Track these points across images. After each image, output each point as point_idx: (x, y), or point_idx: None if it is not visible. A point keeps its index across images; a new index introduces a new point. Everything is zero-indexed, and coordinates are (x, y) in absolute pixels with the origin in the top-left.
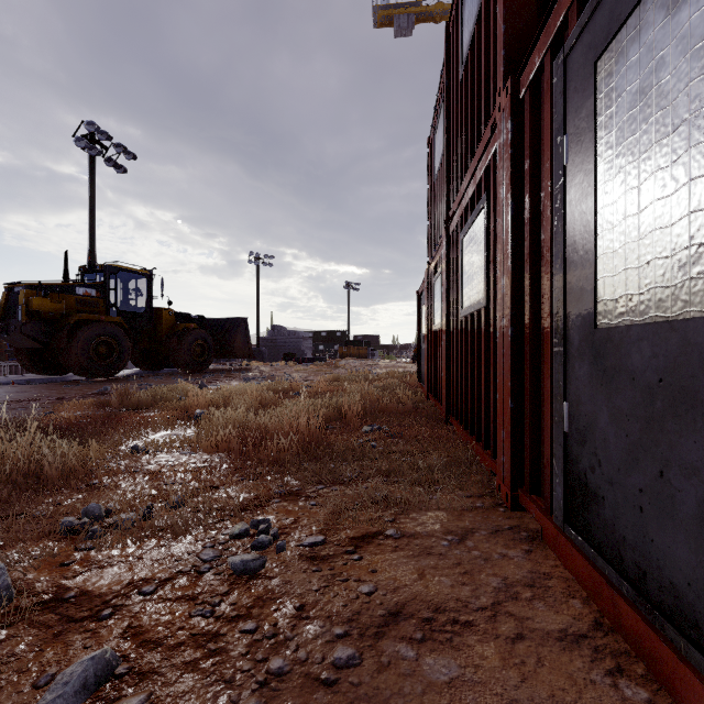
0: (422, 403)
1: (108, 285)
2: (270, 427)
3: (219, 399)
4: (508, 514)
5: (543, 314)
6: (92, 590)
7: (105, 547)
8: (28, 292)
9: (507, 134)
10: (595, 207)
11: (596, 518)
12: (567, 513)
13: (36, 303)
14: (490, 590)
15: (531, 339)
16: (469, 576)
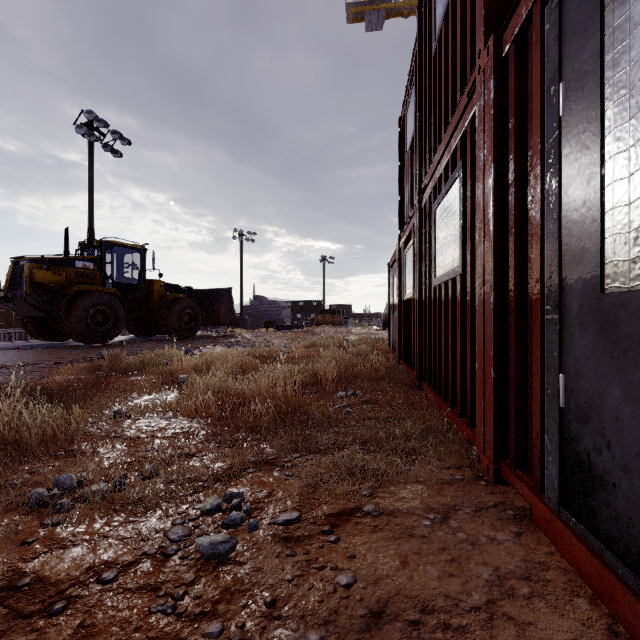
0: (394, 368)
1: (104, 259)
2: (247, 393)
3: (202, 364)
4: (491, 488)
5: (530, 279)
6: (49, 576)
7: (70, 523)
8: (31, 265)
9: (489, 95)
10: (602, 157)
11: (604, 507)
12: (562, 495)
13: (39, 275)
14: (481, 583)
15: (516, 306)
16: (456, 565)
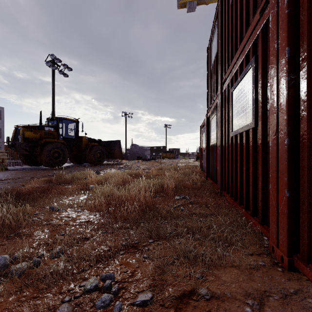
0: (205, 182)
1: (58, 126)
2: (123, 198)
3: (103, 179)
4: (287, 275)
5: None
6: None
7: None
8: (23, 129)
9: (283, 0)
10: None
11: None
12: None
13: (27, 134)
14: None
15: (309, 146)
16: None
